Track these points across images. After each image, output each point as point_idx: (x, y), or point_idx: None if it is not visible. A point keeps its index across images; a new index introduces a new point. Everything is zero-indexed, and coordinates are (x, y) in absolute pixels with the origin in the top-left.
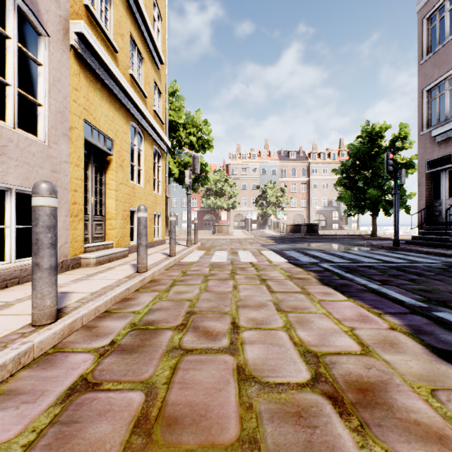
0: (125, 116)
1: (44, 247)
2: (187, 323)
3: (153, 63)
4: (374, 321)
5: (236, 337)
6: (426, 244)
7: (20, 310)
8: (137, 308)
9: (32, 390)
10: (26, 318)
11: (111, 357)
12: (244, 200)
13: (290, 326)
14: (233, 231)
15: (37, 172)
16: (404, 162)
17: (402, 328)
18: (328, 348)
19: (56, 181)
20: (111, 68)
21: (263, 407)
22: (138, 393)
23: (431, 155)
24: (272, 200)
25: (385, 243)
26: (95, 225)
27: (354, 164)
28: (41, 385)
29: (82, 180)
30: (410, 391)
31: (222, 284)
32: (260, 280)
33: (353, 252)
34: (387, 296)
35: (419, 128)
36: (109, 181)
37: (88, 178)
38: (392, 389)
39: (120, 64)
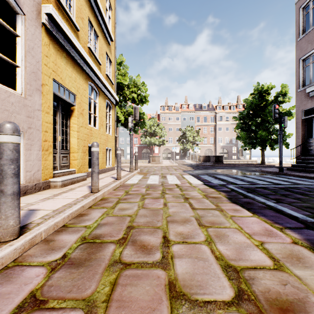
0: (84, 78)
1: (8, 176)
2: (127, 237)
3: (105, 40)
4: (278, 236)
5: (167, 251)
6: (302, 170)
7: None
8: (88, 223)
9: None
10: None
11: (61, 272)
12: (170, 139)
13: (211, 240)
14: (163, 160)
15: (15, 117)
16: (284, 112)
17: (302, 242)
18: (245, 262)
19: (31, 124)
20: (73, 41)
21: None
22: (79, 312)
23: (306, 106)
24: (190, 139)
25: (272, 169)
26: (62, 157)
27: (248, 113)
28: None
29: (52, 123)
30: None
31: (155, 202)
32: (184, 199)
33: (250, 176)
34: (283, 212)
35: (297, 86)
36: (73, 125)
37: (56, 122)
38: (311, 309)
39: (81, 39)
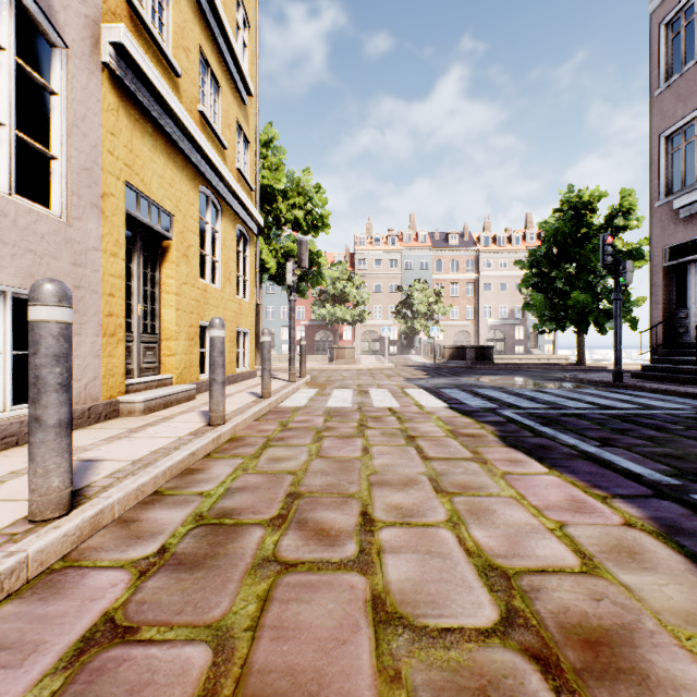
0: (191, 178)
1: (49, 390)
2: (288, 515)
3: (236, 94)
4: (597, 511)
5: (369, 539)
6: (664, 379)
7: (13, 492)
8: (206, 486)
9: (17, 643)
10: (21, 507)
11: (159, 578)
12: (377, 309)
13: (458, 520)
14: (361, 357)
15: (49, 265)
16: (628, 250)
17: (644, 523)
18: (525, 561)
19: (80, 279)
20: (168, 101)
21: (419, 678)
22: (200, 647)
23: (673, 238)
24: (421, 309)
25: (600, 376)
26: (144, 349)
27: (549, 253)
28: (34, 633)
29: (123, 278)
30: (675, 646)
31: (345, 446)
32: (406, 438)
33: (550, 391)
34: (613, 466)
35: (654, 196)
36: (167, 280)
37: (133, 275)
38: (643, 641)
39: (183, 95)
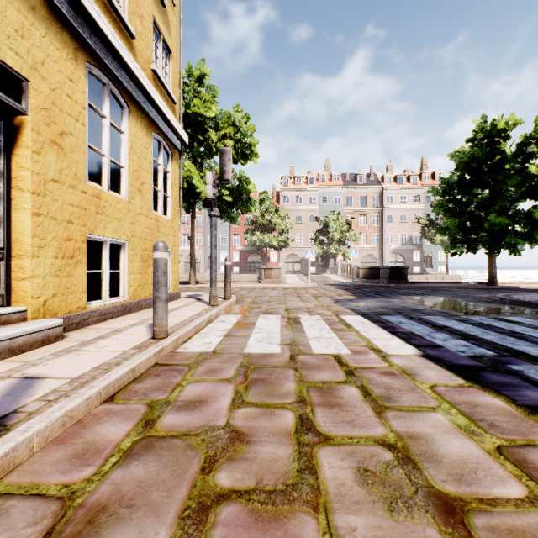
0: (69, 44)
1: None
2: None
3: None
4: None
5: None
6: None
7: None
8: None
9: None
10: None
11: None
12: (298, 237)
13: None
14: (286, 276)
15: None
16: None
17: None
18: None
19: None
20: None
21: None
22: None
23: None
24: (335, 236)
25: None
26: None
27: (461, 181)
28: None
29: None
30: None
31: None
32: (443, 524)
33: (518, 320)
34: None
35: None
36: (19, 172)
37: None
38: None
39: None
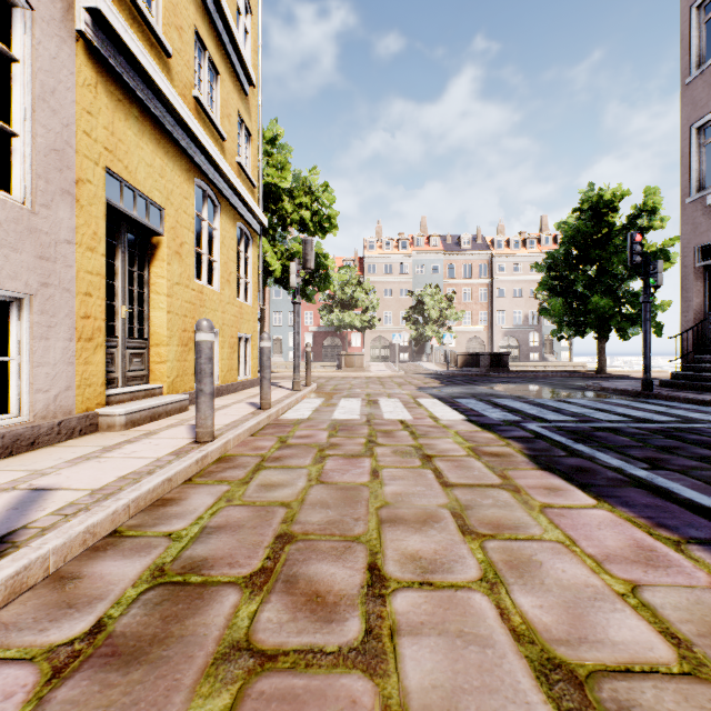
0: (185, 169)
1: None
2: (274, 568)
3: (237, 83)
4: (674, 564)
5: (378, 611)
6: (697, 388)
7: None
8: (178, 524)
9: None
10: None
11: (78, 681)
12: (387, 315)
13: (496, 578)
14: (370, 364)
15: (7, 258)
16: (652, 251)
17: None
18: (598, 651)
19: (48, 275)
20: (156, 80)
21: None
22: None
23: (706, 236)
24: (432, 315)
25: (626, 385)
26: (130, 356)
27: (568, 255)
28: None
29: (102, 276)
30: None
31: (351, 468)
32: (422, 458)
33: (575, 401)
34: (673, 496)
35: (684, 191)
36: (156, 280)
37: (116, 273)
38: None
39: (176, 78)
